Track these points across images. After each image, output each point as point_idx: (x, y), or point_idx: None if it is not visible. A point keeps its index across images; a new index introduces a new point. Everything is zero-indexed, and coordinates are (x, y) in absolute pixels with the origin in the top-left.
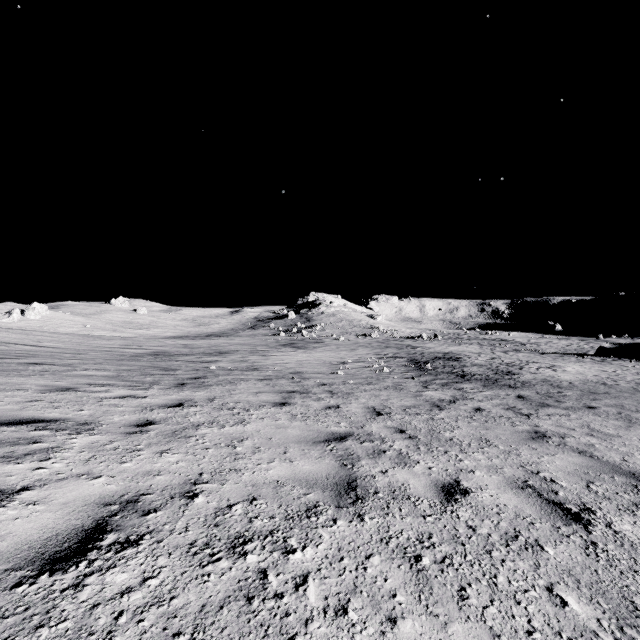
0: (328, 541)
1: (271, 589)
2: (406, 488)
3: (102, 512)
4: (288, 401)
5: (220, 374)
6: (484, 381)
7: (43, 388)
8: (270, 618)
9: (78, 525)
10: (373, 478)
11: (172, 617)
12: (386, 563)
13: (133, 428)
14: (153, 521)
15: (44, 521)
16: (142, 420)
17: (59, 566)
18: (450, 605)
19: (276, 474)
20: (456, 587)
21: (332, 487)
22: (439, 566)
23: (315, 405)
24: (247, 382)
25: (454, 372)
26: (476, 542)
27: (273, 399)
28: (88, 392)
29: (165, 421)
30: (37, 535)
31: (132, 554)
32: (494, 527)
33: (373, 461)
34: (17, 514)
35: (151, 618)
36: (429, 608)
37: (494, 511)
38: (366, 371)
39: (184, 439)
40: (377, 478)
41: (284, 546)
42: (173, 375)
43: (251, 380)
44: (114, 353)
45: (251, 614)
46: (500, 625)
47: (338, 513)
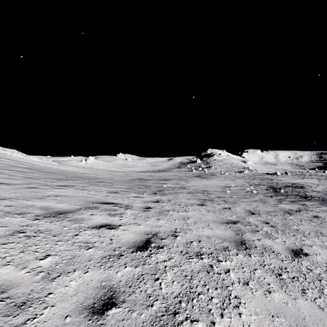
0: (235, 261)
1: (215, 271)
2: (271, 248)
3: (147, 236)
4: (204, 204)
5: (169, 189)
6: (321, 201)
7: (108, 191)
8: (217, 279)
9: (141, 239)
10: (253, 241)
11: (182, 271)
12: (264, 273)
13: (144, 209)
14: (165, 242)
15: (130, 236)
16: (146, 206)
17: (141, 250)
18: (297, 293)
19: (207, 233)
20: (300, 288)
21: (233, 242)
22: (291, 279)
23: (217, 206)
24: (182, 194)
25: (299, 195)
26: (312, 275)
27: (196, 202)
28: (123, 194)
29: (155, 207)
30: (130, 240)
31: (162, 251)
32: (323, 271)
33: (252, 234)
34: (122, 233)
35: (176, 270)
36: (286, 292)
37: (323, 265)
38: (242, 191)
39: (165, 215)
40: (255, 241)
41: (217, 259)
42: (150, 189)
43: (184, 193)
44: (123, 178)
45: (210, 276)
46: (324, 305)
47: (238, 252)
